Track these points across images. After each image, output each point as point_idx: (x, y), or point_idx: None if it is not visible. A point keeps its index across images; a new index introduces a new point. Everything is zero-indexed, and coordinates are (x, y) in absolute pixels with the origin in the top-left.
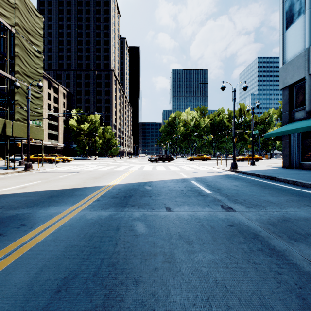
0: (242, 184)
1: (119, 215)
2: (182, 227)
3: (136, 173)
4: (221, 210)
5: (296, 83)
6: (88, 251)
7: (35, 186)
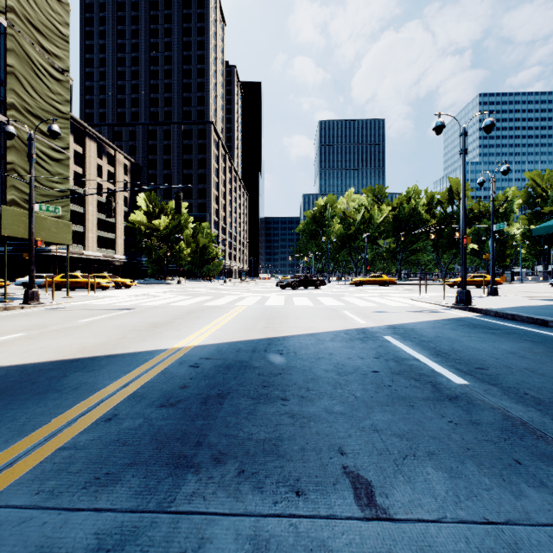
0: (529, 349)
1: (136, 552)
2: None
3: (251, 312)
4: None
5: None
6: None
7: None
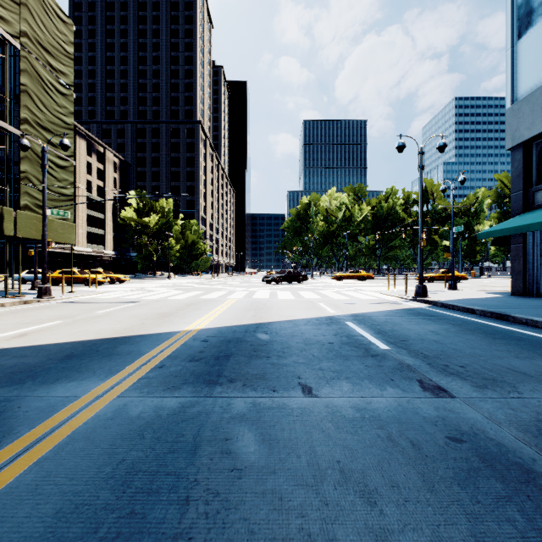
0: (447, 329)
1: (201, 407)
2: (345, 443)
3: (241, 305)
4: (423, 393)
5: (537, 138)
6: (111, 529)
7: (45, 332)
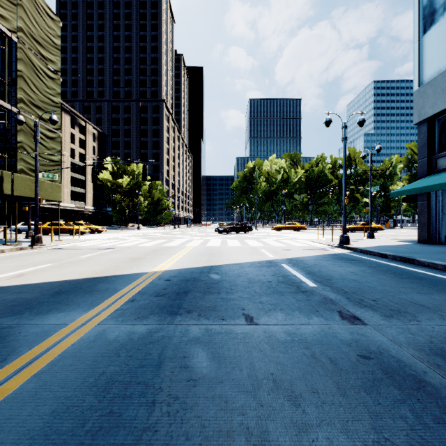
0: (364, 270)
1: (164, 332)
2: (278, 360)
3: (197, 251)
4: (341, 321)
5: (439, 115)
6: (95, 424)
7: (38, 273)
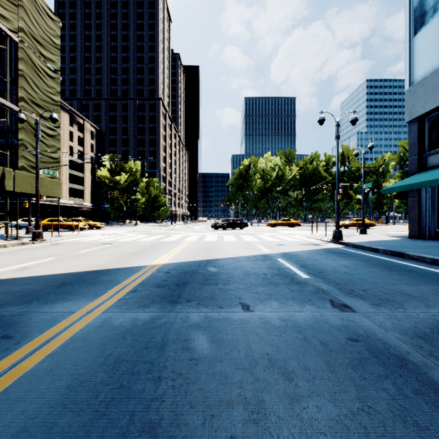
0: (355, 264)
1: (166, 318)
2: (273, 342)
3: (194, 245)
4: (332, 309)
5: (429, 114)
6: (107, 395)
7: (41, 266)
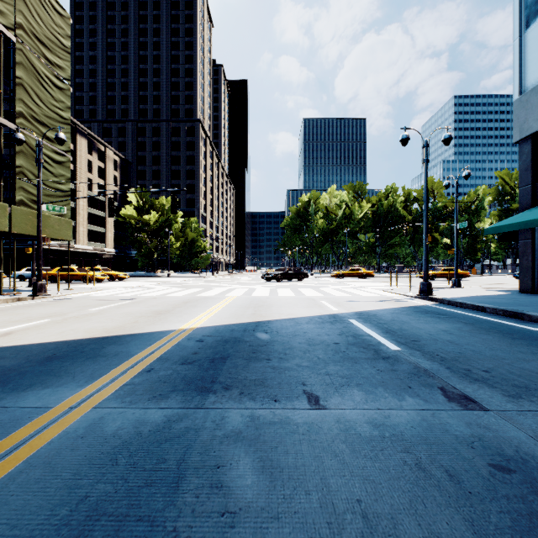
0: (459, 328)
1: (189, 421)
2: (365, 473)
3: (240, 302)
4: (448, 404)
5: None
6: None
7: (31, 331)
